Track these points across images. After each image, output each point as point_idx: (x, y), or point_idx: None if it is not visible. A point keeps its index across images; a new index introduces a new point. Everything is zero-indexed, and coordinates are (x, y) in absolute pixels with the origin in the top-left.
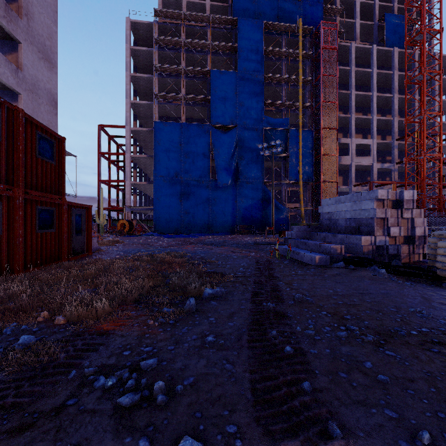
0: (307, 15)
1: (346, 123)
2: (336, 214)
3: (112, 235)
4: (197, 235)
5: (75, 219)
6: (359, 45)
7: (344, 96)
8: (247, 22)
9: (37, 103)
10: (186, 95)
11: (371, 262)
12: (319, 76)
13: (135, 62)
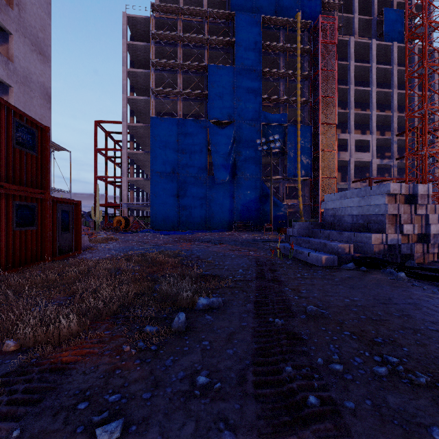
0: (305, 10)
1: (345, 119)
2: (342, 210)
3: (108, 232)
4: (194, 231)
5: (61, 215)
6: (358, 40)
7: (343, 91)
8: (244, 16)
9: (29, 96)
10: (183, 90)
11: (385, 263)
12: (318, 71)
13: (132, 57)
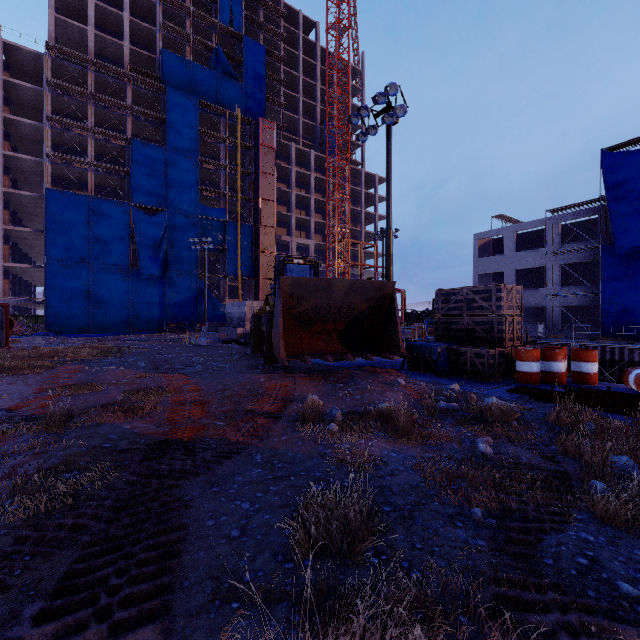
0: (250, 100)
1: (289, 220)
2: (233, 314)
3: None
4: (114, 334)
5: (1, 317)
6: (299, 147)
7: (286, 193)
8: (178, 95)
9: None
10: (96, 163)
11: (235, 341)
12: (258, 172)
13: (8, 93)
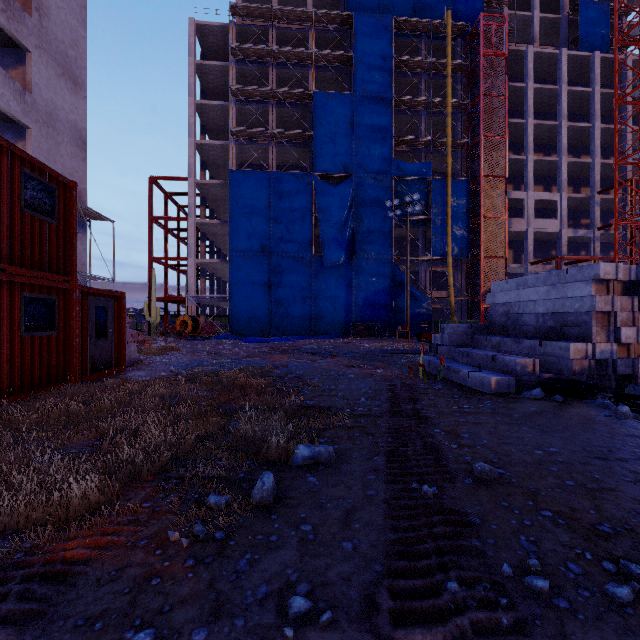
0: (459, 7)
1: (519, 169)
2: (519, 305)
3: (168, 339)
4: (293, 338)
5: (95, 314)
6: (539, 50)
7: (516, 128)
8: (367, 19)
9: (54, 142)
10: (277, 131)
11: (593, 390)
12: (478, 97)
13: (203, 84)
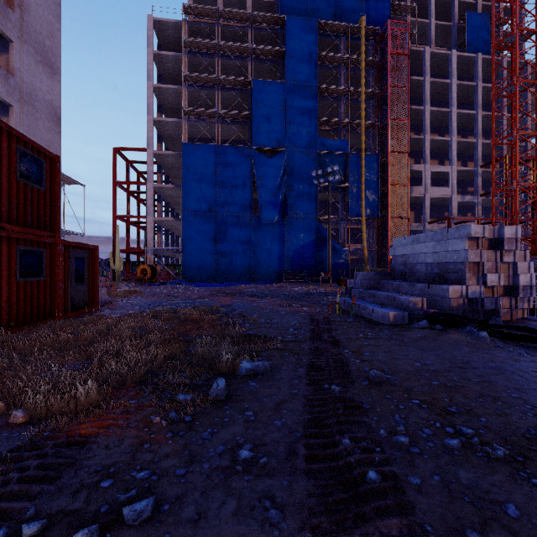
0: (371, 14)
1: (419, 146)
2: (414, 257)
3: (130, 284)
4: (236, 283)
5: (75, 263)
6: (434, 50)
7: (416, 113)
8: (297, 21)
9: (34, 118)
10: (222, 111)
11: (464, 321)
12: (386, 87)
13: (159, 70)
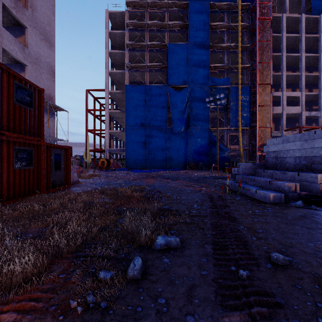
0: None
1: (278, 80)
2: (284, 152)
3: (95, 170)
4: (157, 170)
5: (54, 157)
6: (289, 15)
7: (276, 58)
8: (196, 4)
9: (39, 72)
10: (149, 64)
11: None
12: (255, 42)
13: (112, 42)
